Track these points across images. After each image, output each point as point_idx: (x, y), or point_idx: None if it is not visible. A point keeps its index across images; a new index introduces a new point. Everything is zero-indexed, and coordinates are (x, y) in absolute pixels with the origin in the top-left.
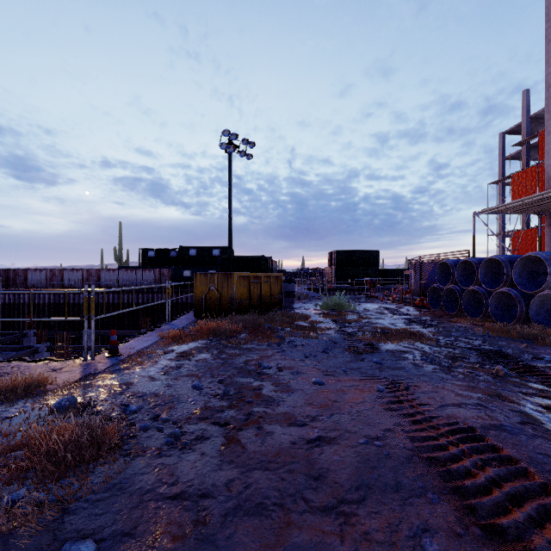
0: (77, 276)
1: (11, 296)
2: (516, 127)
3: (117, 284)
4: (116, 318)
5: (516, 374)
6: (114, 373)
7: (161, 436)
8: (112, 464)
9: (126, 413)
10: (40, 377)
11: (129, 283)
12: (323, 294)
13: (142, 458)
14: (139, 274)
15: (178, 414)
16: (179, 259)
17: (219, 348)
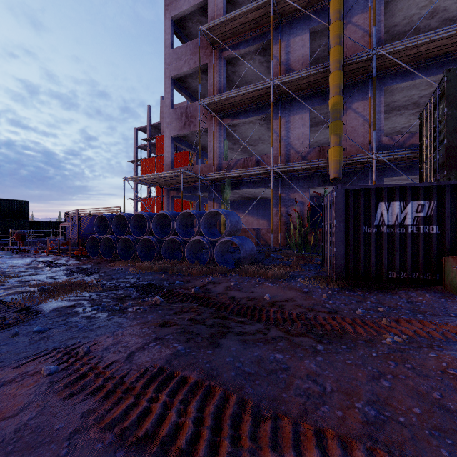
0: None
1: None
2: (144, 128)
3: None
4: None
5: (166, 299)
6: None
7: None
8: None
9: None
10: None
11: None
12: None
13: None
14: None
15: None
16: None
17: None
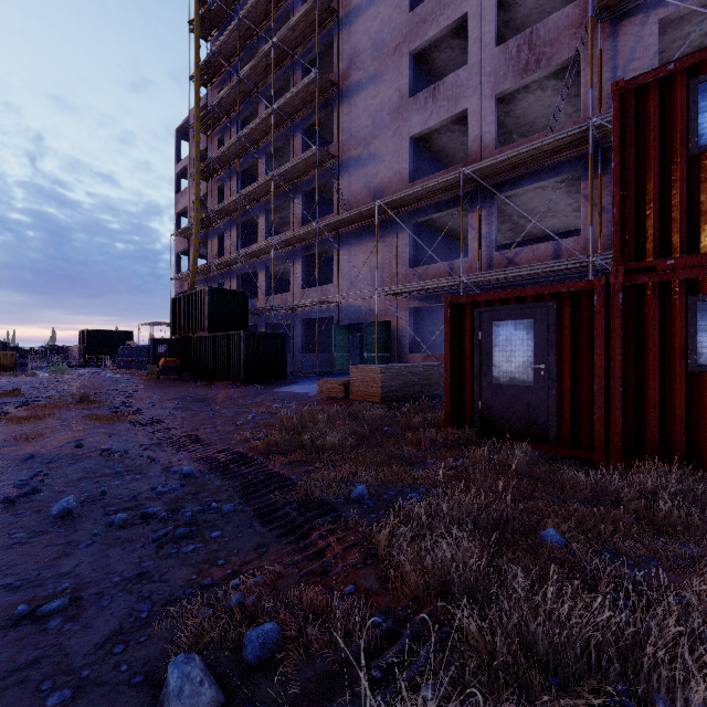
0: None
1: None
2: None
3: None
4: None
5: None
6: None
7: None
8: None
9: None
10: None
11: None
12: None
13: None
14: None
15: None
16: None
17: None
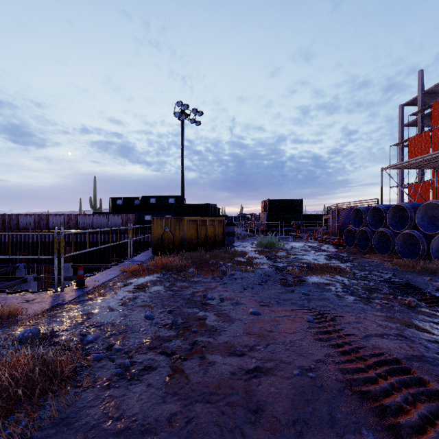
0: (59, 220)
1: (6, 236)
2: (412, 100)
3: (92, 226)
4: (91, 253)
5: (426, 305)
6: (78, 303)
7: (112, 367)
8: (62, 398)
9: (83, 343)
10: (12, 308)
11: (101, 226)
12: (257, 234)
13: (92, 389)
14: (110, 218)
15: (130, 344)
16: (142, 206)
17: (171, 281)
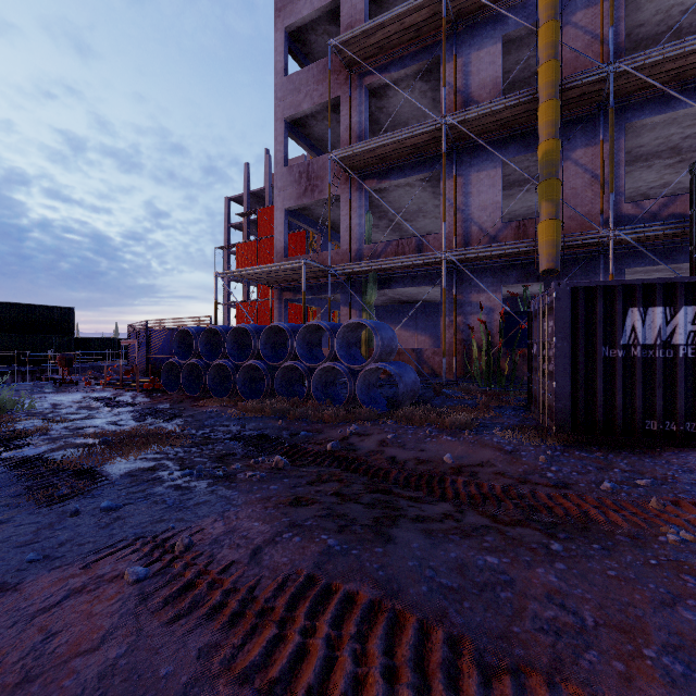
0: None
1: None
2: (240, 197)
3: None
4: None
5: (290, 460)
6: None
7: None
8: None
9: None
10: None
11: None
12: None
13: None
14: None
15: None
16: None
17: None
